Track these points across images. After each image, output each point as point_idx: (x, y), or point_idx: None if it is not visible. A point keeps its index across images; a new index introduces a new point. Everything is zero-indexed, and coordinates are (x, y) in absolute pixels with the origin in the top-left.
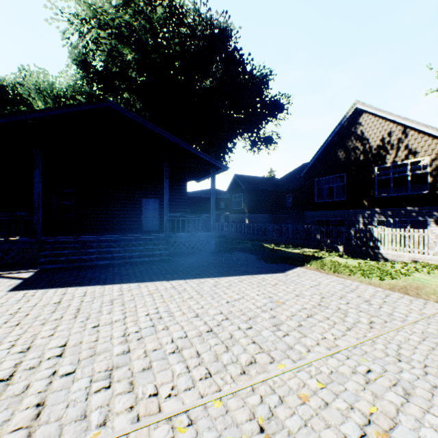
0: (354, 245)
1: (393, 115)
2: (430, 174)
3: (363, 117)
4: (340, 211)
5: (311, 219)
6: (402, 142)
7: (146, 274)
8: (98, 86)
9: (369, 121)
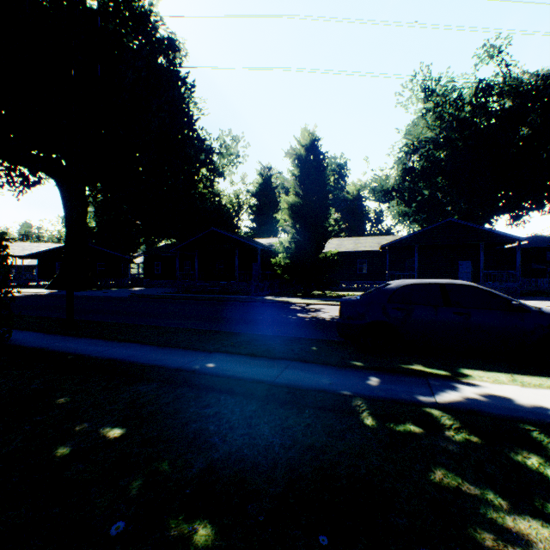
0: None
1: None
2: None
3: None
4: None
5: None
6: None
7: None
8: (412, 179)
9: None
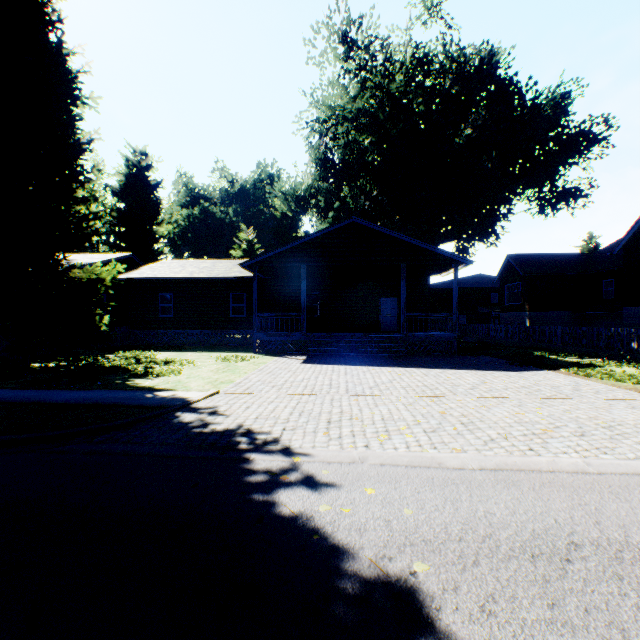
0: None
1: None
2: None
3: None
4: None
5: (633, 319)
6: None
7: (385, 363)
8: (334, 179)
9: None
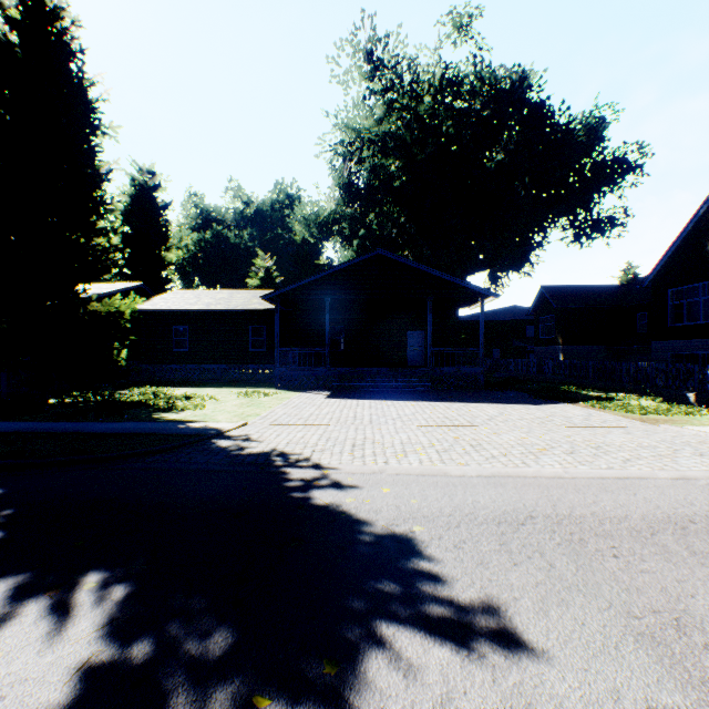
0: None
1: None
2: None
3: None
4: None
5: (661, 353)
6: None
7: (410, 398)
8: (359, 204)
9: None
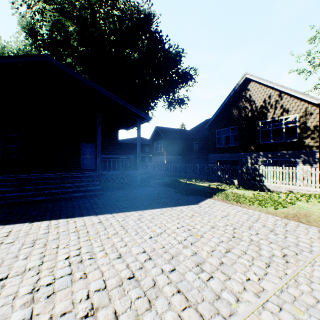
0: (246, 179)
1: (272, 83)
2: (298, 127)
3: (251, 84)
4: (234, 153)
5: (213, 160)
6: (278, 103)
7: (78, 208)
8: (45, 51)
9: (255, 87)
